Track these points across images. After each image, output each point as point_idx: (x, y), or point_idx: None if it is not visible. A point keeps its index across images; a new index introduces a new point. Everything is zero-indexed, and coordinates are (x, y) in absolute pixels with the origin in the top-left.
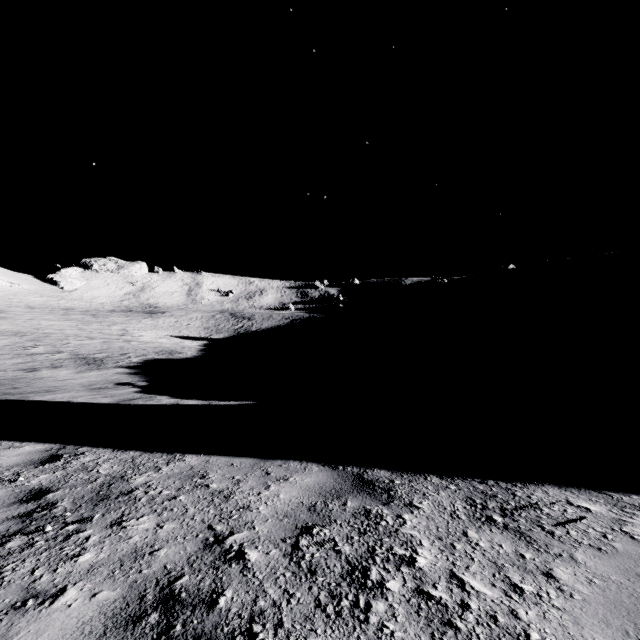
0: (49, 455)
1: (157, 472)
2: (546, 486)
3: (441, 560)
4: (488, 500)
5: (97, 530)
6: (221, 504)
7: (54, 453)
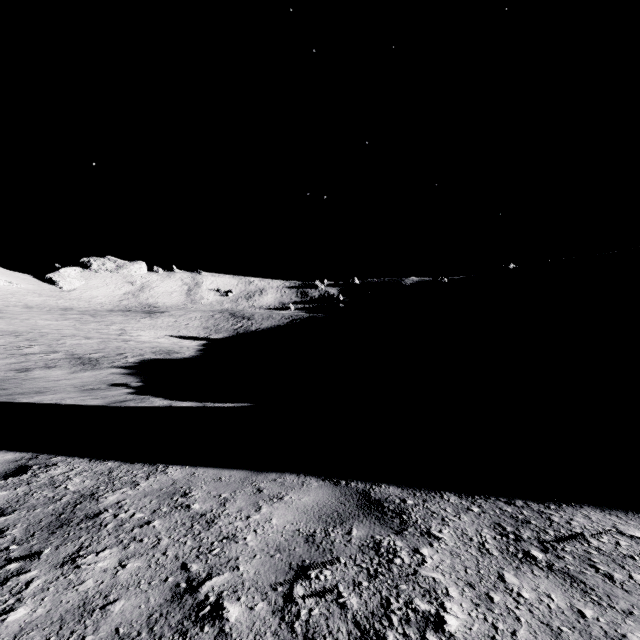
0: (16, 466)
1: (133, 488)
2: (585, 508)
3: (477, 621)
4: (521, 527)
5: (44, 570)
6: (201, 532)
7: (23, 464)
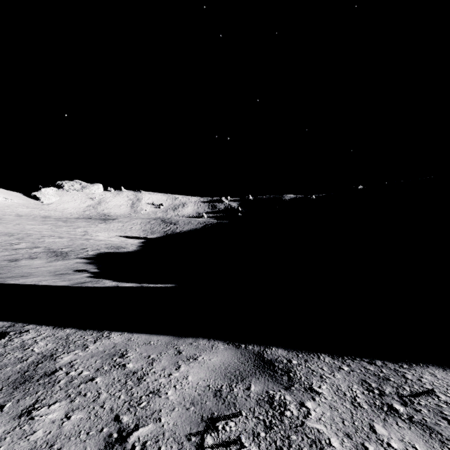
0: None
1: (83, 350)
2: (431, 367)
3: None
4: (382, 384)
5: (4, 422)
6: (133, 388)
7: (3, 331)
